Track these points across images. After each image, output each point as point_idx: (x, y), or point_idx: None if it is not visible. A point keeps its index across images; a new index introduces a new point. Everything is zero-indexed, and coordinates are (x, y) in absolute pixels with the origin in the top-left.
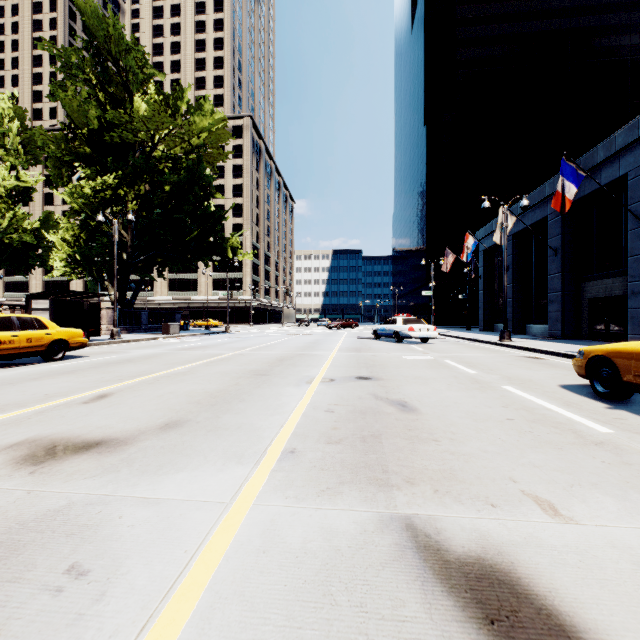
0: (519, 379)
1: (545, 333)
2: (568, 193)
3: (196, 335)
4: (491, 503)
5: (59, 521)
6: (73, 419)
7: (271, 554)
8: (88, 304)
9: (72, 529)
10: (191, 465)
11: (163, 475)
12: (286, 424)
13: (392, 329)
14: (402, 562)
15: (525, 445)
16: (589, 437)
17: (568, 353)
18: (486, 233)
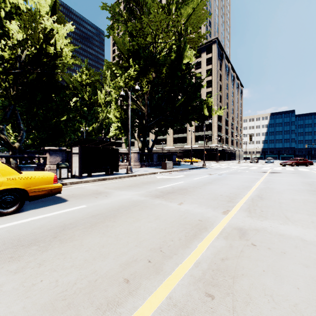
0: None
1: None
2: None
3: (183, 170)
4: None
5: None
6: None
7: None
8: (112, 149)
9: None
10: None
11: None
12: None
13: None
14: None
15: None
16: None
17: None
18: None
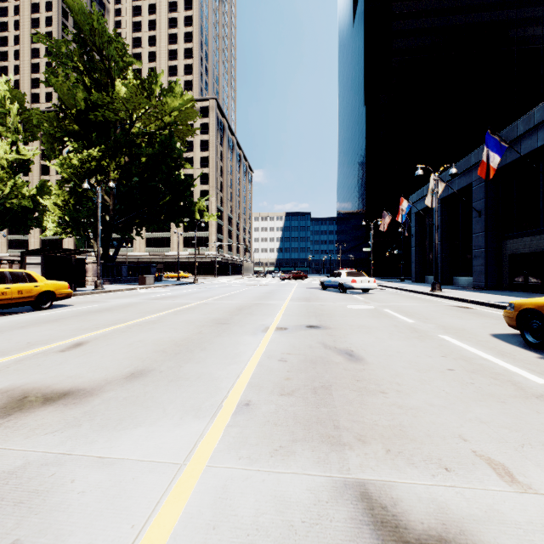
0: (453, 328)
1: (470, 284)
2: (492, 162)
3: (168, 286)
4: (445, 466)
5: (10, 486)
6: (47, 368)
7: (221, 531)
8: (75, 259)
9: (21, 496)
10: (150, 419)
11: (122, 430)
12: (242, 374)
13: (337, 281)
14: (359, 543)
15: (469, 398)
16: (529, 389)
17: (494, 303)
18: (418, 197)
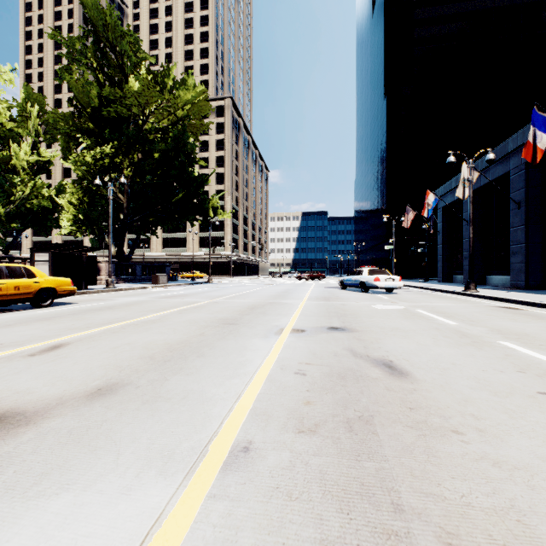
0: (512, 332)
1: (506, 284)
2: (539, 143)
3: (182, 285)
4: None
5: None
6: None
7: None
8: (86, 257)
9: None
10: (88, 475)
11: (32, 499)
12: (245, 393)
13: (358, 279)
14: None
15: None
16: None
17: None
18: (445, 191)
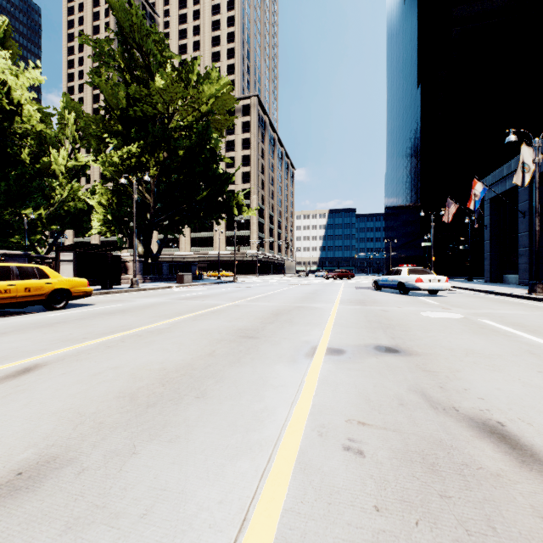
0: None
1: None
2: None
3: (206, 284)
4: None
5: None
6: None
7: None
8: (111, 256)
9: None
10: None
11: None
12: (256, 510)
13: (396, 280)
14: None
15: None
16: None
17: None
18: (494, 180)
